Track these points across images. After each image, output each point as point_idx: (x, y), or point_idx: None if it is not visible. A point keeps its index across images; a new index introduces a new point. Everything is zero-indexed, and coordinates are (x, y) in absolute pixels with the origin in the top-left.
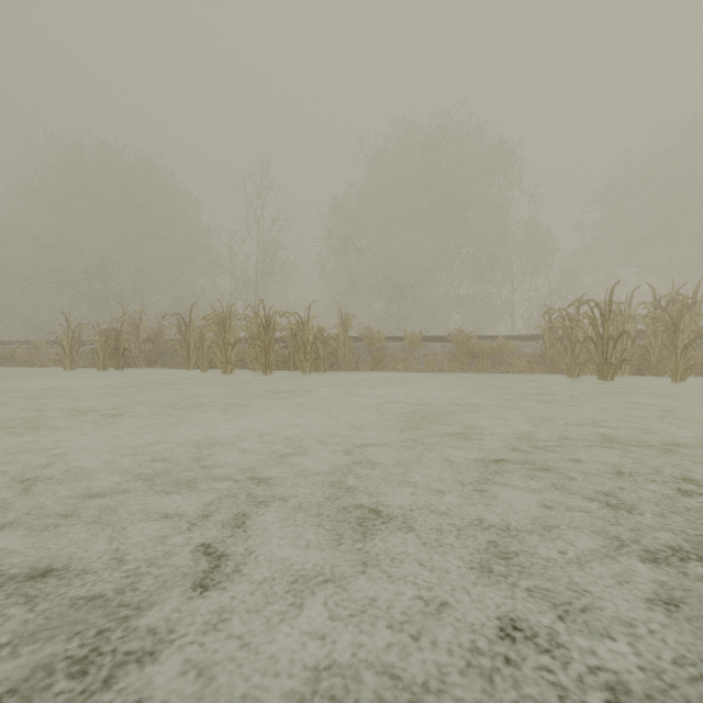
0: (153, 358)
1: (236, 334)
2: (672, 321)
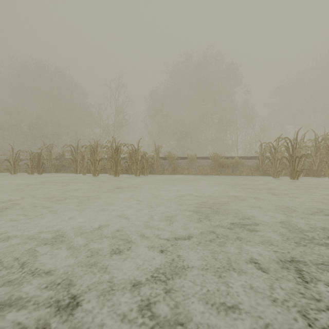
0: (59, 168)
1: (101, 155)
2: None
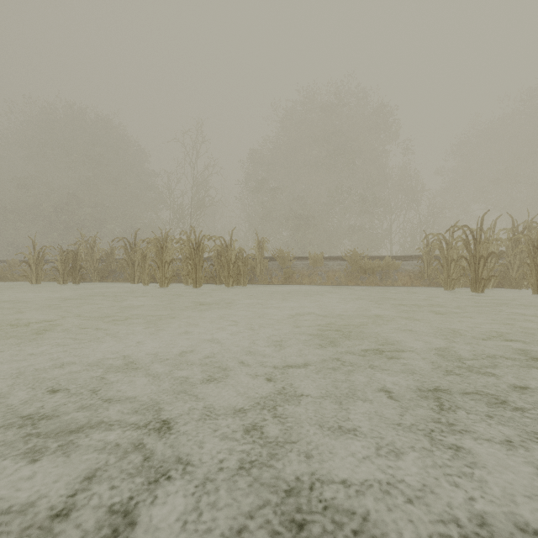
0: (105, 274)
1: (173, 254)
2: (533, 243)
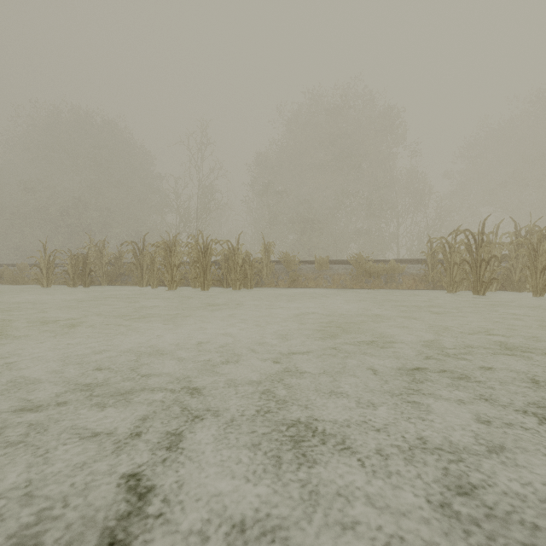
0: (114, 278)
1: (180, 258)
2: (533, 247)
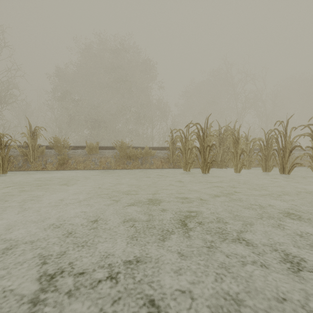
0: None
1: None
2: (235, 138)
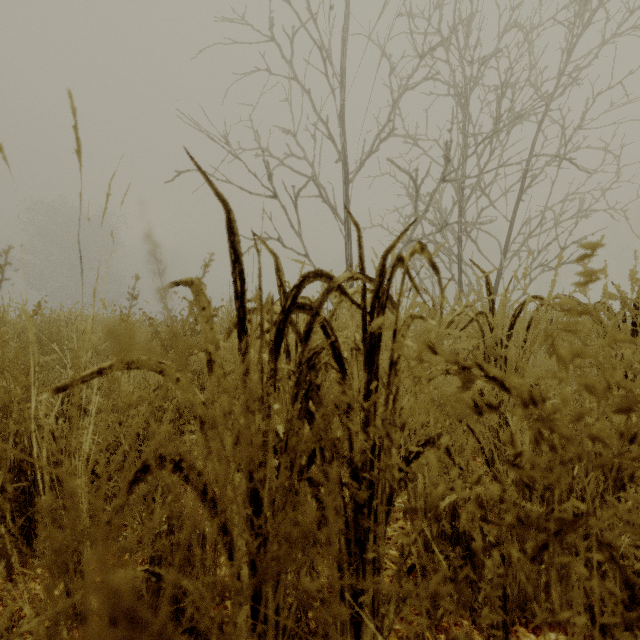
0: None
1: None
2: None
